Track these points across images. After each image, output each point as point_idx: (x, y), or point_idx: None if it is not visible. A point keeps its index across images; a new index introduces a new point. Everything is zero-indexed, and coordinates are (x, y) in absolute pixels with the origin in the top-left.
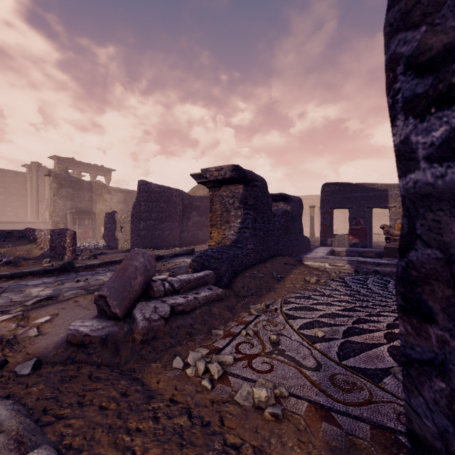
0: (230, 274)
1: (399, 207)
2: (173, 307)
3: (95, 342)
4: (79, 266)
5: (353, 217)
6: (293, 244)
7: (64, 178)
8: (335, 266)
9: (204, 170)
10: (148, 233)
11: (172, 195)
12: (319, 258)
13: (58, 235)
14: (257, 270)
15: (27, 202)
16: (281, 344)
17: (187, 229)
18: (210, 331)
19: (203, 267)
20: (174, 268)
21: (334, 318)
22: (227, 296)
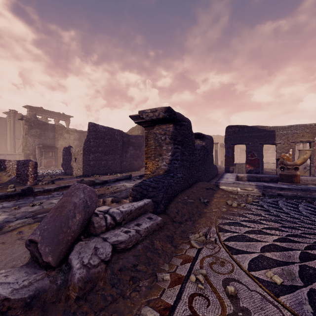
0: (165, 201)
1: (284, 143)
2: (115, 245)
3: (16, 307)
4: (38, 191)
5: (249, 151)
6: (208, 171)
7: (33, 121)
8: (246, 190)
9: (141, 111)
10: (96, 163)
11: (114, 134)
12: (232, 183)
13: (23, 165)
14: (186, 196)
15: (7, 139)
16: (240, 298)
17: (125, 160)
18: (154, 273)
19: (142, 196)
20: (116, 191)
21: (278, 253)
22: (165, 222)
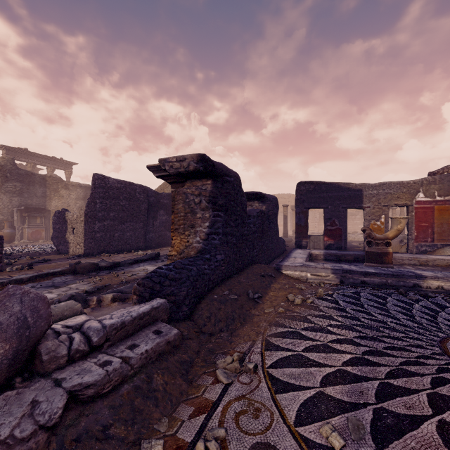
0: (192, 299)
1: (374, 207)
2: (76, 392)
3: None
4: None
5: (328, 218)
6: (269, 247)
7: (10, 170)
8: (318, 276)
9: (162, 160)
10: (106, 235)
11: (135, 192)
12: (300, 266)
13: None
14: (228, 288)
15: None
16: None
17: (153, 230)
18: (139, 440)
19: (153, 293)
20: (129, 280)
21: (345, 386)
22: (186, 336)
